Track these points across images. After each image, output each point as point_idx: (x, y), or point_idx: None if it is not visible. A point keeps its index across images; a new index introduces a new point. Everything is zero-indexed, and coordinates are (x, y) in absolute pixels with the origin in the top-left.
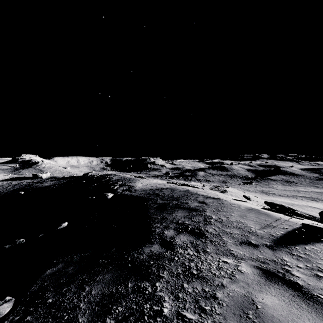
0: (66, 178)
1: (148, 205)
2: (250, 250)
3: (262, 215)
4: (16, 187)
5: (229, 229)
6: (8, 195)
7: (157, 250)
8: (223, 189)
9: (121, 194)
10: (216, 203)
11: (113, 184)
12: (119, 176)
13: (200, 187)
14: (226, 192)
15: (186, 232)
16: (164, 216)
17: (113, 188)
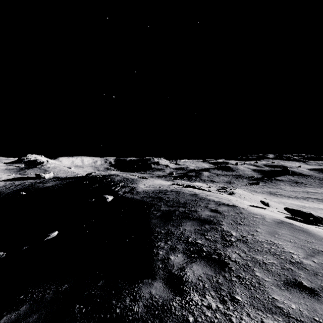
0: (68, 178)
1: (150, 213)
2: (306, 300)
3: (299, 232)
4: (18, 188)
5: (261, 256)
6: (10, 195)
7: (160, 294)
8: (231, 191)
9: (122, 197)
10: (233, 212)
11: (115, 186)
12: (122, 176)
13: (207, 189)
14: (234, 194)
15: (200, 258)
16: (169, 229)
17: (114, 190)
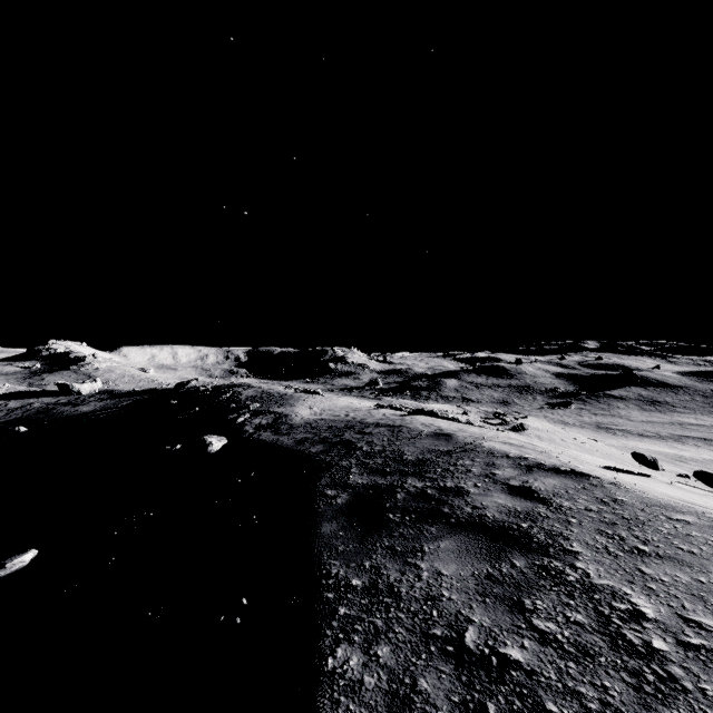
0: (135, 393)
1: (315, 494)
2: None
3: None
4: (13, 416)
5: None
6: None
7: None
8: (516, 422)
9: (249, 440)
10: (586, 497)
11: (238, 411)
12: (259, 389)
13: (464, 420)
14: (525, 430)
15: None
16: (379, 572)
17: (235, 421)
